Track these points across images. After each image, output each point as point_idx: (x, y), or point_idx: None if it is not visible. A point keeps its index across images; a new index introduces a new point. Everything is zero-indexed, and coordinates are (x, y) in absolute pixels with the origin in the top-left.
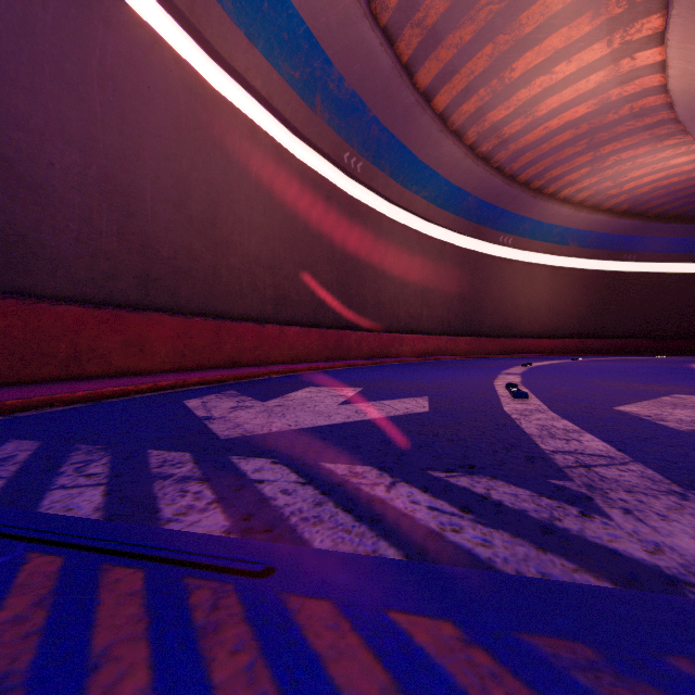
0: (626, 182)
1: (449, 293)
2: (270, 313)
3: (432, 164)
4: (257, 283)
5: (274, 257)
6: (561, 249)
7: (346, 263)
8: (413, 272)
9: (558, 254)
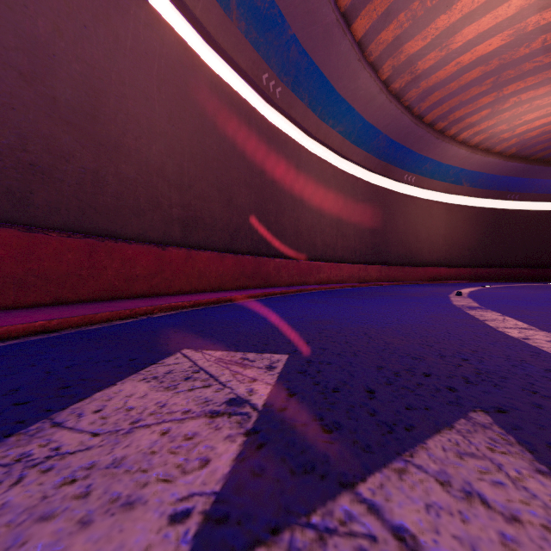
0: (519, 126)
1: (360, 225)
2: (178, 235)
3: (349, 98)
4: (160, 200)
5: (182, 173)
6: (456, 188)
7: (265, 189)
8: (329, 203)
9: (453, 193)
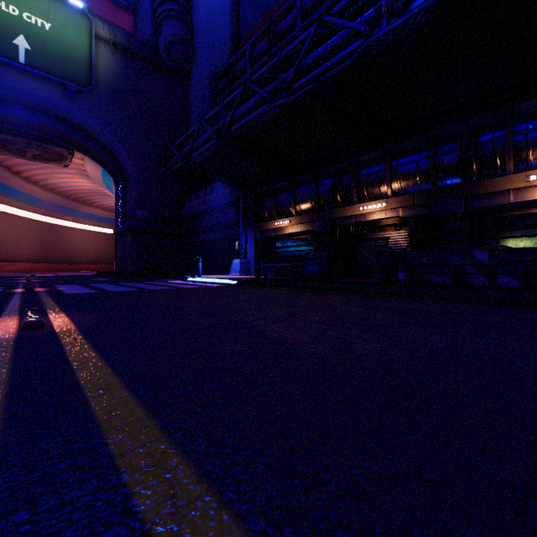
0: None
1: (33, 243)
2: None
3: (21, 190)
4: None
5: None
6: (101, 224)
7: None
8: (10, 233)
9: (99, 226)
